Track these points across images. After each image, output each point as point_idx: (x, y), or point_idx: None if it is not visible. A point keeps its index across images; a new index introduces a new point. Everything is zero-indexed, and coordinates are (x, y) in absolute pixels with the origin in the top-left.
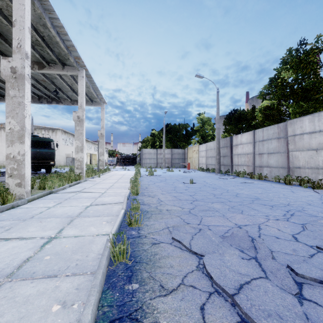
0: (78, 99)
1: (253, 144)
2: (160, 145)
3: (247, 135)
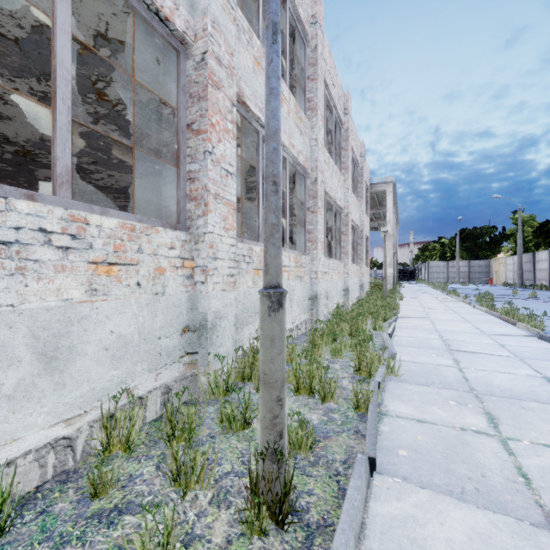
0: None
1: (548, 261)
2: (452, 256)
3: (545, 253)
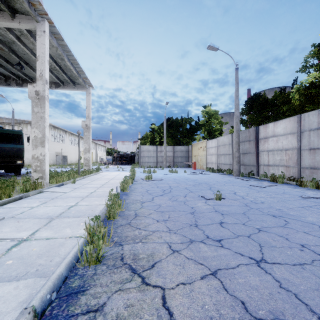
0: (37, 65)
1: (298, 134)
2: (161, 142)
3: (286, 123)
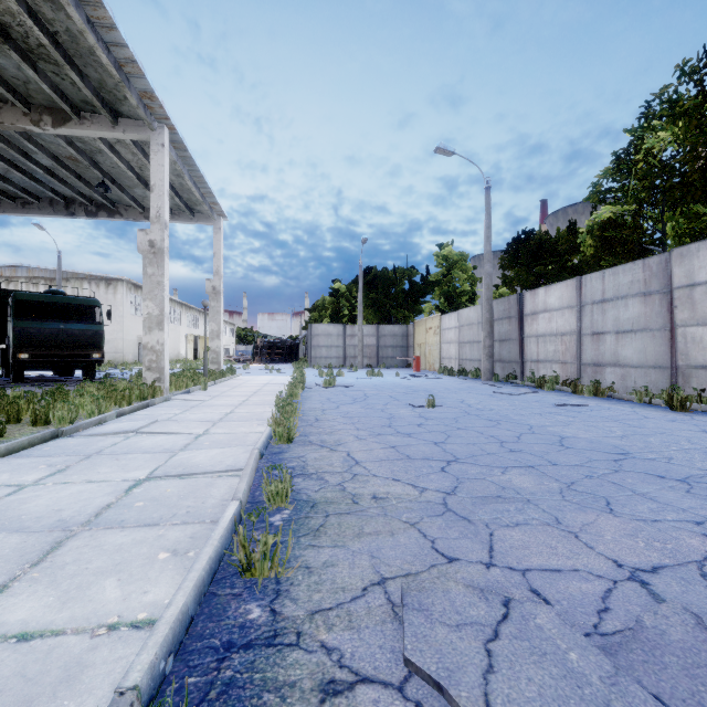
0: (151, 200)
1: (578, 309)
2: (352, 316)
3: (562, 289)
